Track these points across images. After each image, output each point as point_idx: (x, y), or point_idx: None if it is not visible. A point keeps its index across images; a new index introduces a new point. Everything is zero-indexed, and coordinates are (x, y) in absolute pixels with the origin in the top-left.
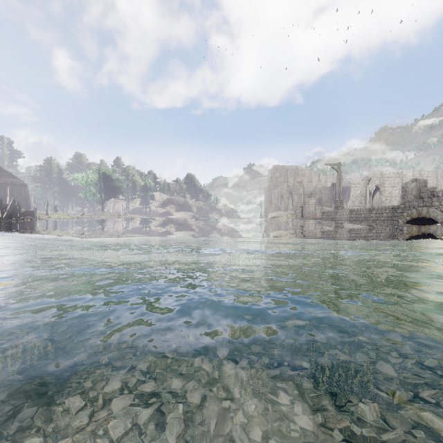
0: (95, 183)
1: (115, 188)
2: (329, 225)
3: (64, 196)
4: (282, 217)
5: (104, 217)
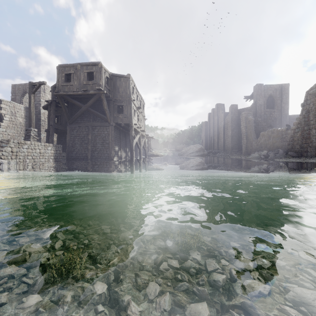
0: None
1: None
2: None
3: None
4: None
5: None
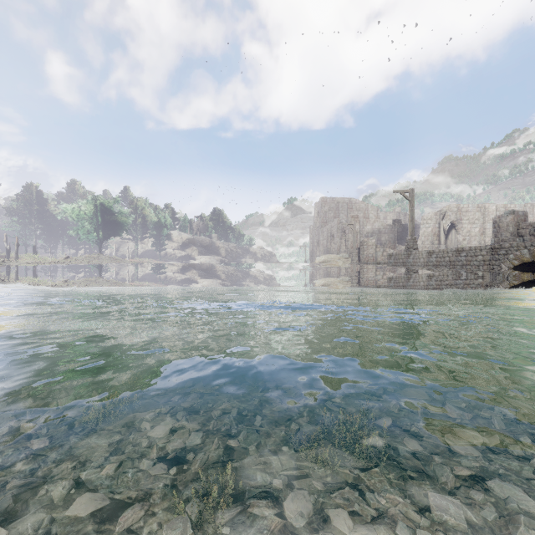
0: (90, 217)
1: (117, 224)
2: (399, 272)
3: (50, 234)
4: (336, 261)
5: (97, 261)
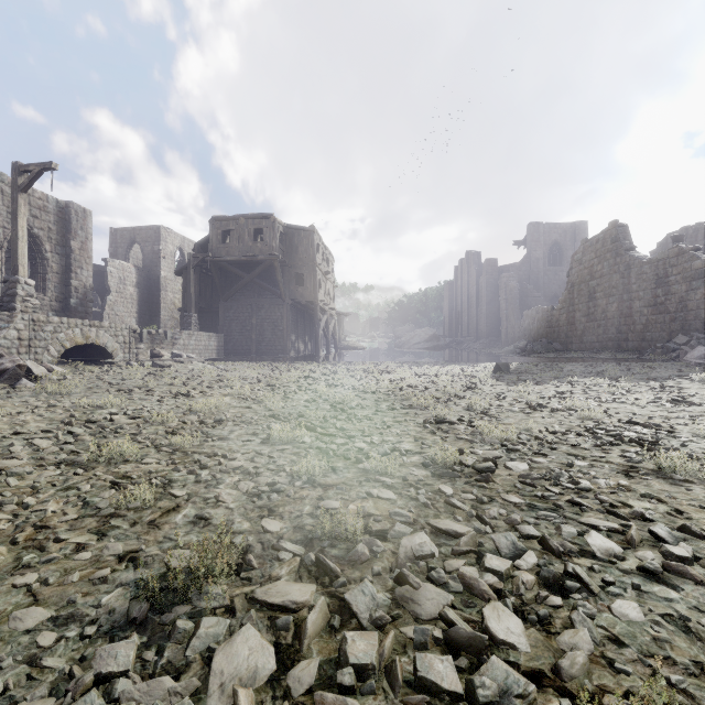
0: None
1: None
2: None
3: None
4: None
5: None
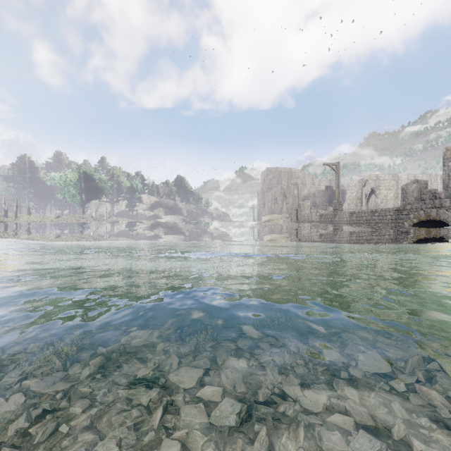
0: (75, 183)
1: (98, 189)
2: (328, 228)
3: (40, 197)
4: (277, 220)
5: (82, 219)
